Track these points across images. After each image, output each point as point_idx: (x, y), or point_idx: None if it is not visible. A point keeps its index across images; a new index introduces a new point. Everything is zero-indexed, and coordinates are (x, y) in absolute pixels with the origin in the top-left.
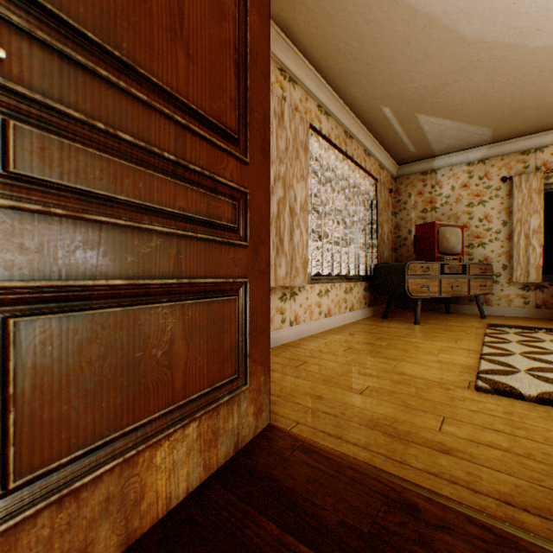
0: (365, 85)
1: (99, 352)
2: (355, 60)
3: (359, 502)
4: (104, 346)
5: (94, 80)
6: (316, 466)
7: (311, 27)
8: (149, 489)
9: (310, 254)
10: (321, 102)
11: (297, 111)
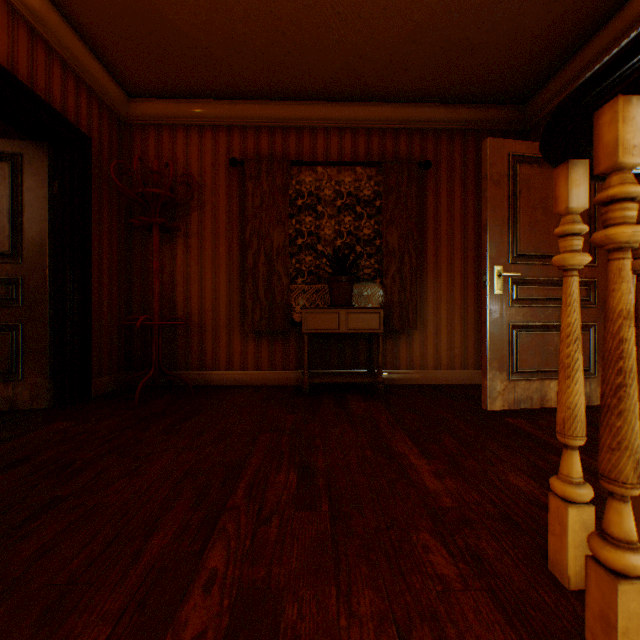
0: None
1: (533, 344)
2: None
3: None
4: (535, 342)
5: (532, 266)
6: None
7: None
8: (547, 394)
9: None
10: None
11: None
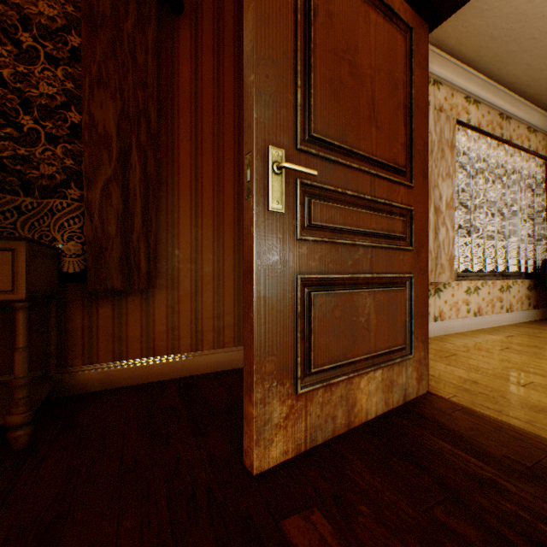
0: (527, 60)
1: (338, 314)
2: (514, 40)
3: (521, 450)
4: (340, 311)
5: (336, 166)
6: (477, 423)
7: (459, 28)
8: (357, 401)
9: (455, 250)
10: (469, 92)
11: (441, 111)
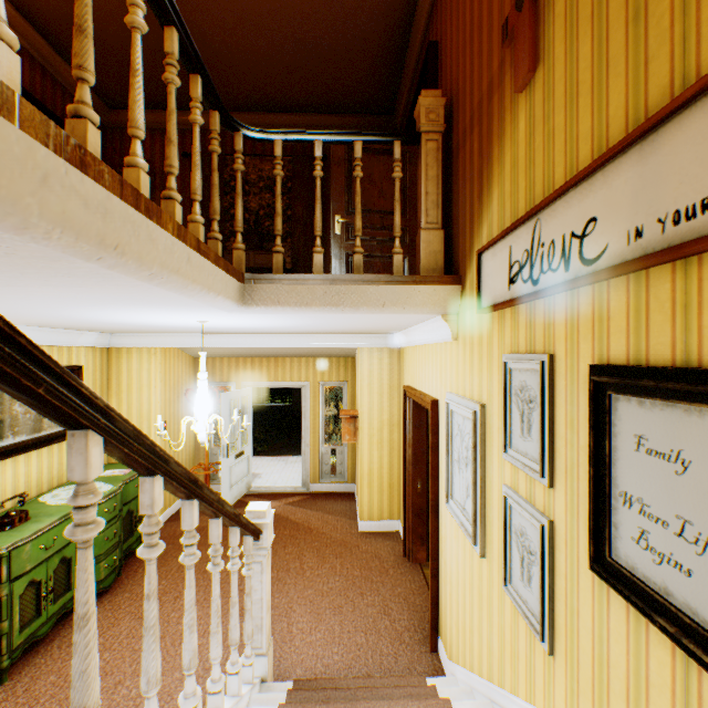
0: None
1: (364, 267)
2: None
3: None
4: (364, 266)
5: (363, 218)
6: None
7: None
8: None
9: None
10: None
11: None
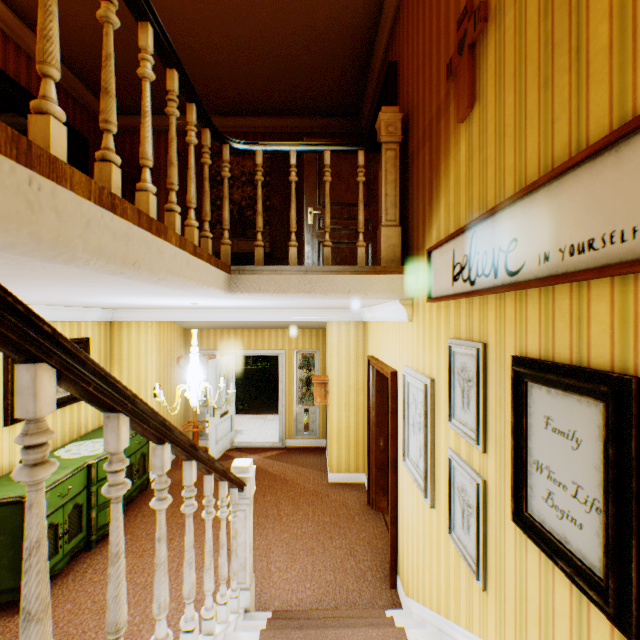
0: None
1: (333, 252)
2: None
3: None
4: (333, 251)
5: (332, 209)
6: None
7: None
8: None
9: None
10: None
11: None
